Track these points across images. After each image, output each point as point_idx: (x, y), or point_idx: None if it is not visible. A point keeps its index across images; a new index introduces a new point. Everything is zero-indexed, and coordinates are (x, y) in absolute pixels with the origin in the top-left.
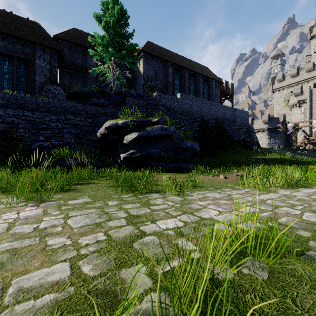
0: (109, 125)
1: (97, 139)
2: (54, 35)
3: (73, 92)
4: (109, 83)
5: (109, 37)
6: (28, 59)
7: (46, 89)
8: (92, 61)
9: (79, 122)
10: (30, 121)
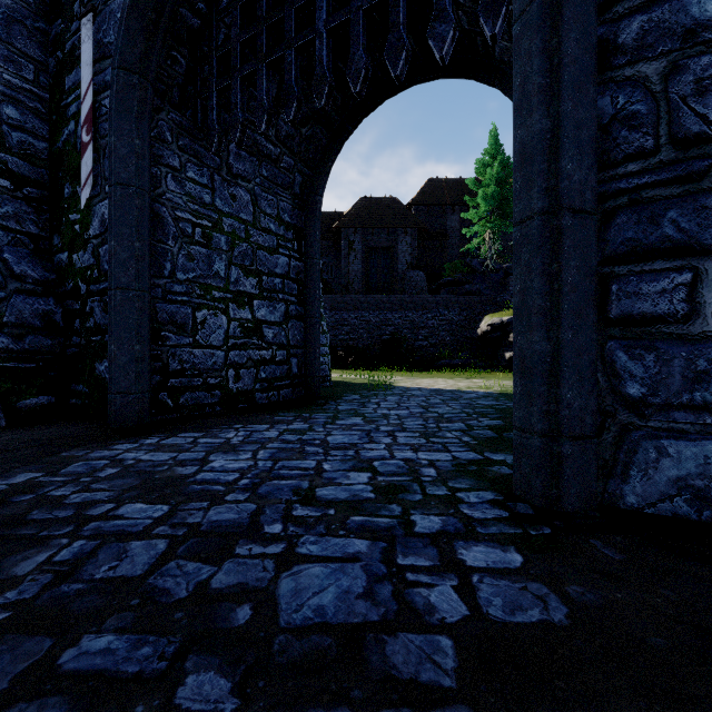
0: (493, 322)
1: (477, 337)
2: (410, 204)
3: (444, 282)
4: (484, 259)
5: (486, 206)
6: (391, 248)
7: (408, 277)
8: (453, 221)
9: (453, 317)
10: (411, 322)
